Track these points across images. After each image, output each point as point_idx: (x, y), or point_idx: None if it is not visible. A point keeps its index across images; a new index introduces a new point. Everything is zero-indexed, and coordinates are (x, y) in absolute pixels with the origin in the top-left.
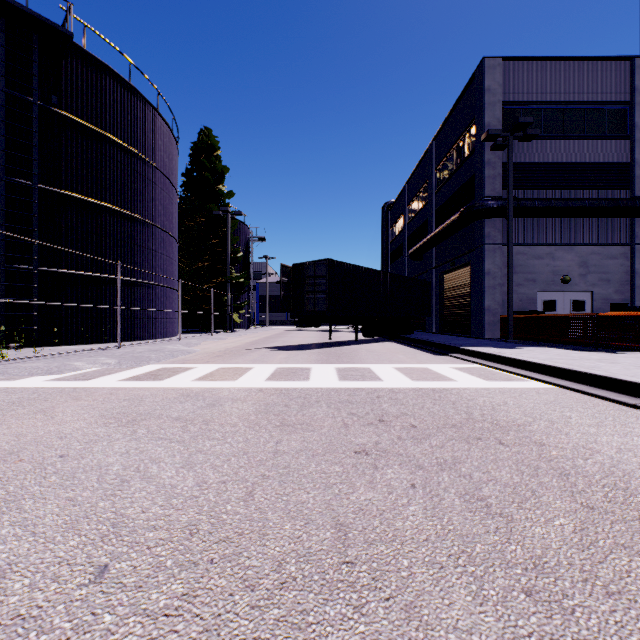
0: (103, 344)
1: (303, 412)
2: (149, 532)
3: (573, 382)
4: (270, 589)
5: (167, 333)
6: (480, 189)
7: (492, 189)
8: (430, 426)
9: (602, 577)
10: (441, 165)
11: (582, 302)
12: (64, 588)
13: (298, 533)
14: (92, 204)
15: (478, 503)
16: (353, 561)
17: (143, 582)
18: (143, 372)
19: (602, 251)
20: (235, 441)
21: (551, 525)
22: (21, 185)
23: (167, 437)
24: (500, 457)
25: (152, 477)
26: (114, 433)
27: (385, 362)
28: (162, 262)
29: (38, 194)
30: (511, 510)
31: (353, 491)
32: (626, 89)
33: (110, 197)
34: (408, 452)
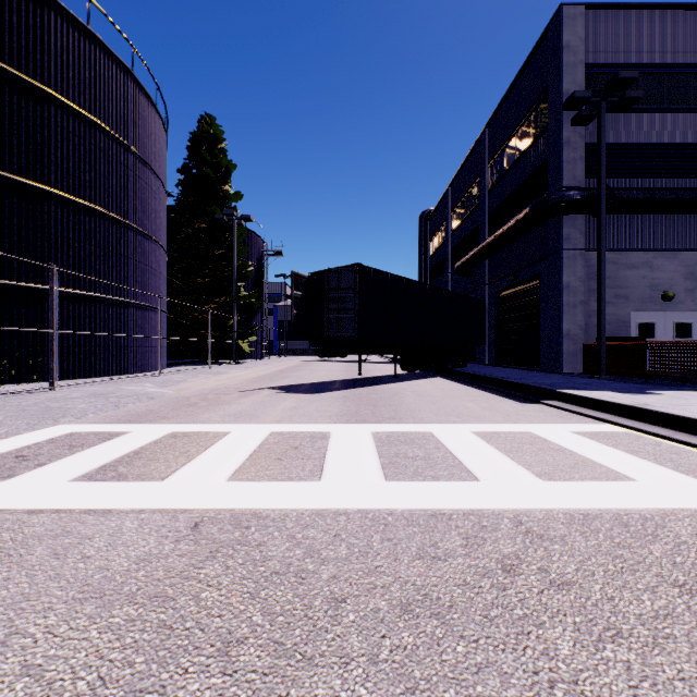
0: (43, 383)
1: None
2: None
3: None
4: None
5: (147, 366)
6: (555, 178)
7: (572, 177)
8: None
9: None
10: (497, 157)
11: (688, 325)
12: None
13: None
14: (27, 187)
15: None
16: None
17: None
18: (12, 448)
19: None
20: None
21: None
22: None
23: None
24: None
25: None
26: None
27: (452, 419)
28: (139, 273)
29: None
30: None
31: None
32: None
33: (56, 179)
34: None
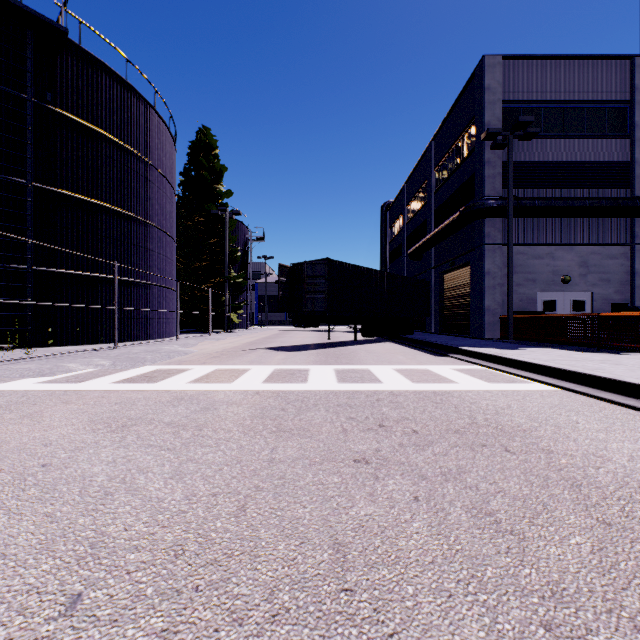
0: (99, 345)
1: (300, 416)
2: (130, 554)
3: (577, 384)
4: (260, 623)
5: (164, 333)
6: (480, 188)
7: (492, 188)
8: (432, 432)
9: (628, 607)
10: (440, 164)
11: (582, 302)
12: (30, 623)
13: (293, 554)
14: (88, 203)
15: (486, 518)
16: (352, 588)
17: (119, 615)
18: (137, 374)
19: (602, 251)
20: (228, 448)
21: (567, 544)
22: (15, 183)
23: (157, 444)
24: (507, 466)
25: (138, 489)
26: (102, 440)
27: (385, 363)
28: (159, 262)
29: (32, 192)
30: (522, 527)
31: (352, 505)
32: (626, 88)
33: (106, 196)
34: (410, 460)
